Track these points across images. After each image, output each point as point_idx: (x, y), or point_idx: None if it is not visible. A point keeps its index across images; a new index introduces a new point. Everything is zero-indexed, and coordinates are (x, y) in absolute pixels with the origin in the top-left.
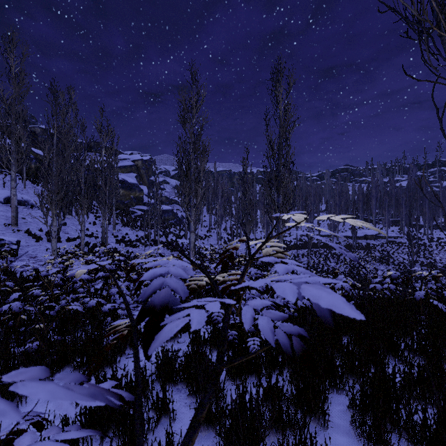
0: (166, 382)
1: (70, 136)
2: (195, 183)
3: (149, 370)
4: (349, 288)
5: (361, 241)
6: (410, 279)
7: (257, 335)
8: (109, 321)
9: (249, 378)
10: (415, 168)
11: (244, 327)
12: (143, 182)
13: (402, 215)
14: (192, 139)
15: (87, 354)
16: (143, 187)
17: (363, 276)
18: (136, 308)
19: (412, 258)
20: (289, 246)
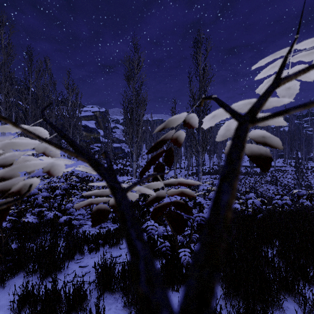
0: (104, 291)
1: (46, 93)
2: (136, 125)
3: (87, 281)
4: (259, 204)
5: (256, 169)
6: (294, 196)
7: (187, 246)
8: (65, 230)
9: (181, 287)
10: (294, 117)
11: (175, 239)
12: (100, 127)
13: (285, 151)
14: (134, 93)
15: (38, 261)
16: (100, 131)
17: (259, 194)
18: (90, 219)
19: (298, 180)
20: (205, 172)
